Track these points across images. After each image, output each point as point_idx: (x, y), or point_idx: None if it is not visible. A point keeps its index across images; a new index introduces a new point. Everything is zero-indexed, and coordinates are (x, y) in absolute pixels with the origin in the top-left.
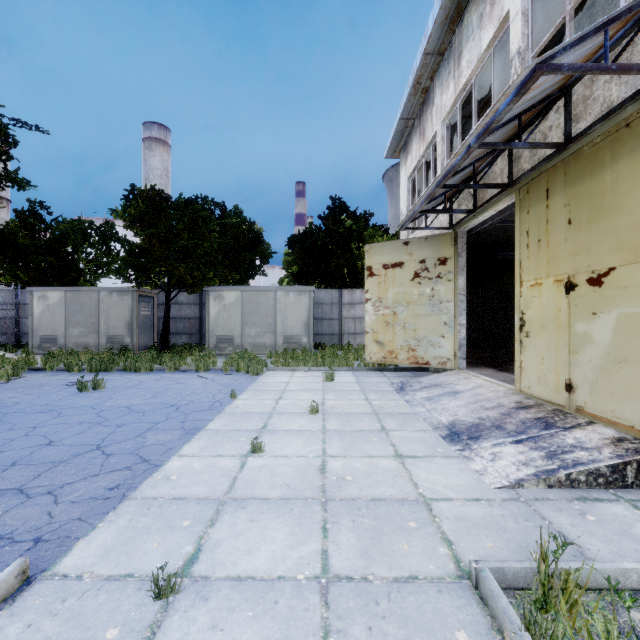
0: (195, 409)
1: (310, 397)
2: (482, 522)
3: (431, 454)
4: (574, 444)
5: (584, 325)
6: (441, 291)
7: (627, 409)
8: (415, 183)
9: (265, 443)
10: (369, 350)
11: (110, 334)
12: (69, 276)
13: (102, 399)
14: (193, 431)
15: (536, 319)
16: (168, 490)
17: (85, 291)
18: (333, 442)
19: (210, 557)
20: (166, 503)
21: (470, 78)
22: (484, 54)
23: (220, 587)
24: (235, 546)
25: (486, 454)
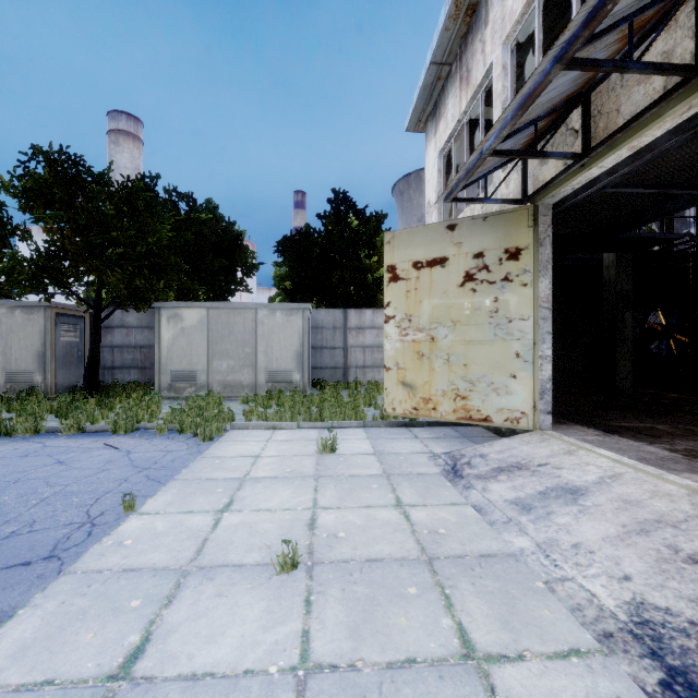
0: (8, 559)
1: (289, 500)
2: None
3: None
4: None
5: None
6: (510, 302)
7: None
8: (447, 164)
9: None
10: (391, 396)
11: (11, 370)
12: None
13: None
14: None
15: None
16: None
17: None
18: None
19: None
20: None
21: None
22: None
23: None
24: None
25: None
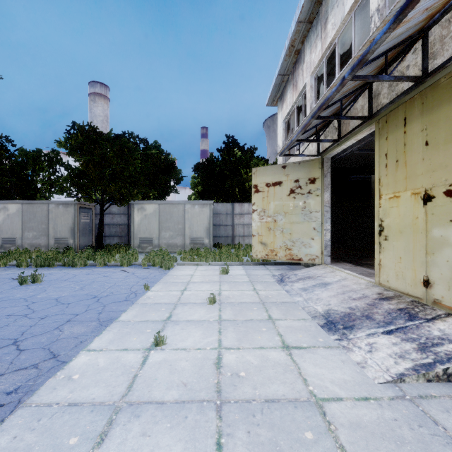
0: (113, 300)
1: (209, 288)
2: (378, 430)
3: (314, 344)
4: (441, 336)
5: (441, 230)
6: (311, 204)
7: None
8: (288, 124)
9: (168, 335)
10: (255, 249)
11: (57, 237)
12: (29, 193)
13: (37, 291)
14: (106, 323)
15: (394, 225)
16: (66, 393)
17: (37, 204)
18: (228, 332)
19: None
20: (59, 411)
21: (334, 37)
22: (346, 17)
23: None
24: None
25: (363, 345)
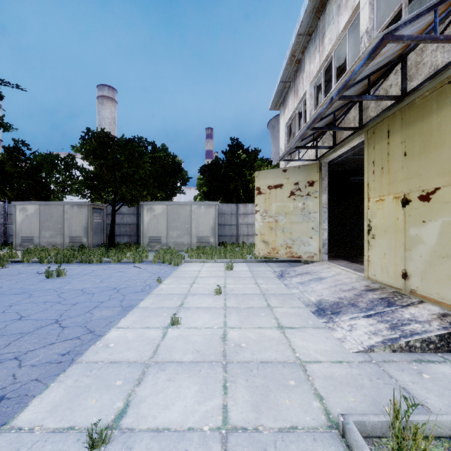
0: (131, 291)
1: (215, 282)
2: (345, 380)
3: (304, 325)
4: (410, 318)
5: (416, 230)
6: (310, 205)
7: (449, 292)
8: (291, 128)
9: (181, 317)
10: (258, 247)
11: (72, 236)
12: (43, 194)
13: (63, 284)
14: (128, 308)
15: (380, 225)
16: (107, 355)
17: (54, 205)
18: (232, 316)
19: (136, 411)
20: (104, 366)
21: (331, 51)
22: (341, 34)
23: (142, 438)
24: (155, 402)
25: (345, 325)
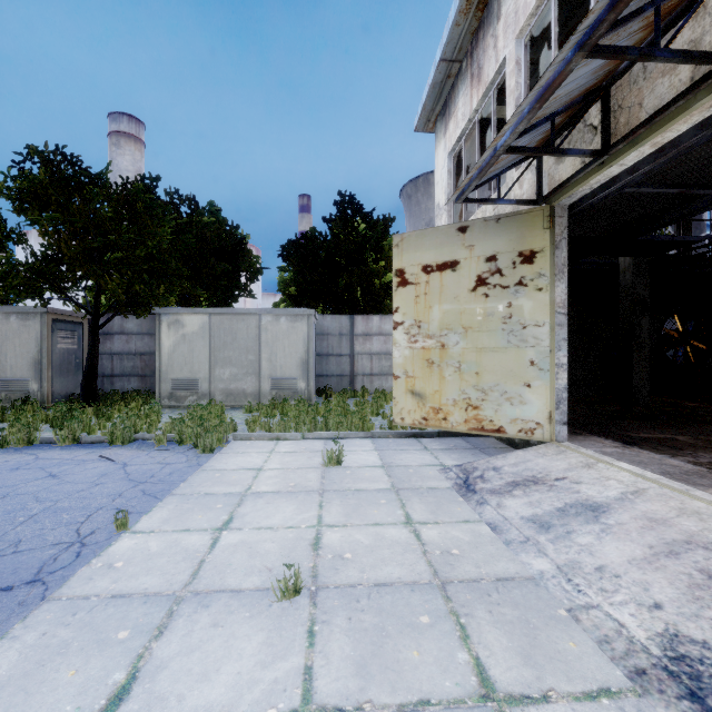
0: None
1: (292, 517)
2: None
3: None
4: None
5: None
6: (525, 308)
7: None
8: (457, 165)
9: None
10: (400, 406)
11: (6, 378)
12: None
13: None
14: None
15: None
16: None
17: None
18: None
19: None
20: None
21: None
22: None
23: None
24: None
25: None
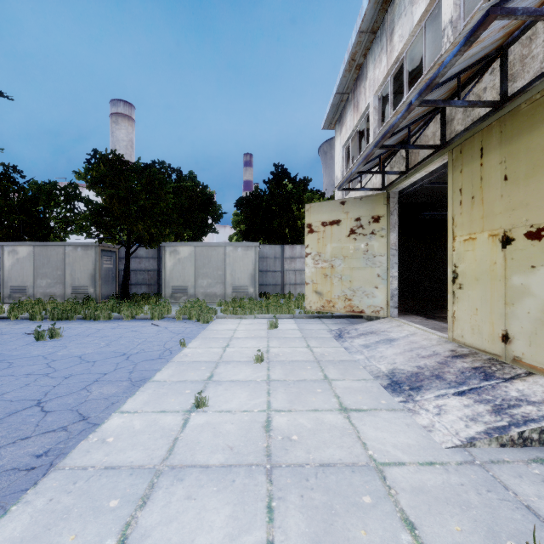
0: (145, 358)
1: (255, 345)
2: (442, 494)
3: (375, 407)
4: (519, 397)
5: (522, 278)
6: (375, 246)
7: None
8: (349, 151)
9: (210, 396)
10: (309, 299)
11: (75, 285)
12: (40, 233)
13: (56, 348)
14: (139, 383)
15: (470, 272)
16: (101, 457)
17: (52, 246)
18: (278, 394)
19: None
20: (96, 475)
21: (402, 51)
22: (416, 28)
23: None
24: (166, 537)
25: (431, 407)
